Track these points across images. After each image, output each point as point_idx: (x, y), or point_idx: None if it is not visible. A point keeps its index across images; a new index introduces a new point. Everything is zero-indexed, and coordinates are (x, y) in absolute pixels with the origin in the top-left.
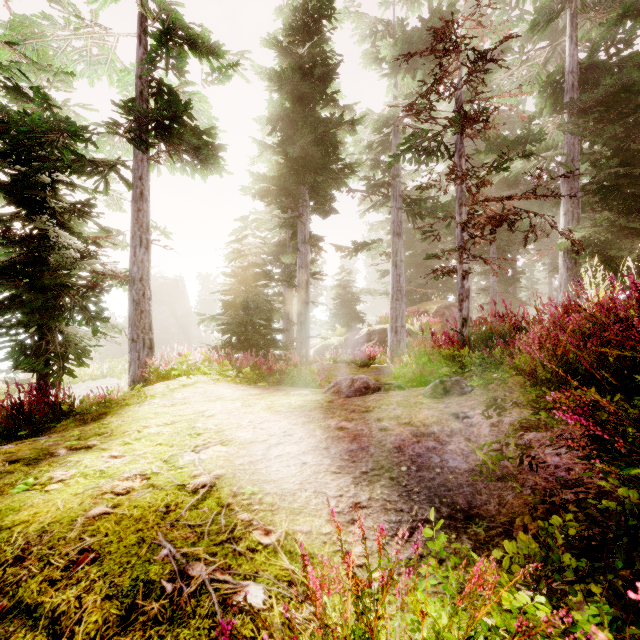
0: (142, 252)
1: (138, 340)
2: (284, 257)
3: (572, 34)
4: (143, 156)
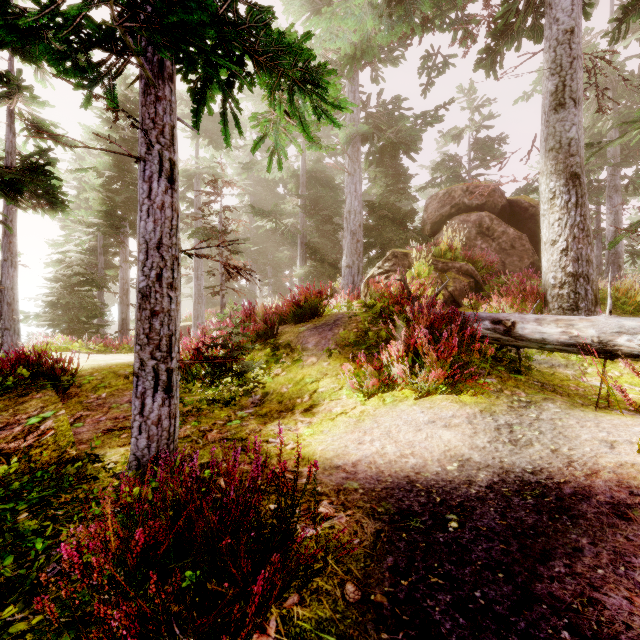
0: (13, 270)
1: (11, 329)
2: (109, 271)
3: (303, 154)
4: (13, 206)
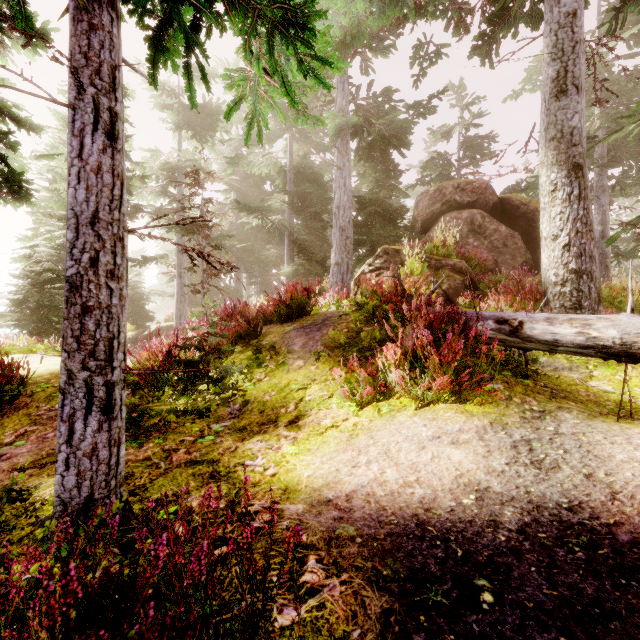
0: None
1: None
2: None
3: (290, 149)
4: None
